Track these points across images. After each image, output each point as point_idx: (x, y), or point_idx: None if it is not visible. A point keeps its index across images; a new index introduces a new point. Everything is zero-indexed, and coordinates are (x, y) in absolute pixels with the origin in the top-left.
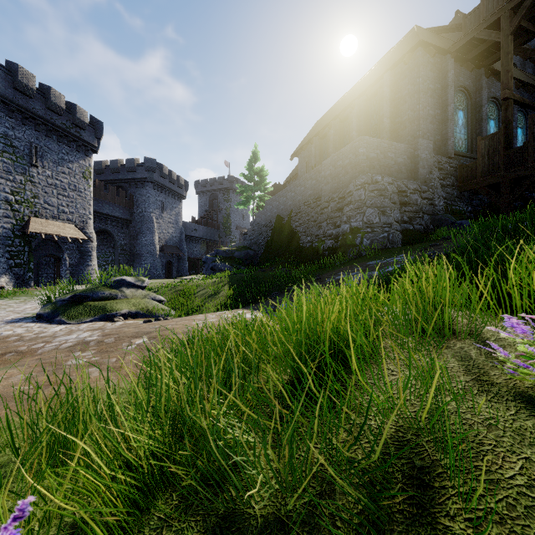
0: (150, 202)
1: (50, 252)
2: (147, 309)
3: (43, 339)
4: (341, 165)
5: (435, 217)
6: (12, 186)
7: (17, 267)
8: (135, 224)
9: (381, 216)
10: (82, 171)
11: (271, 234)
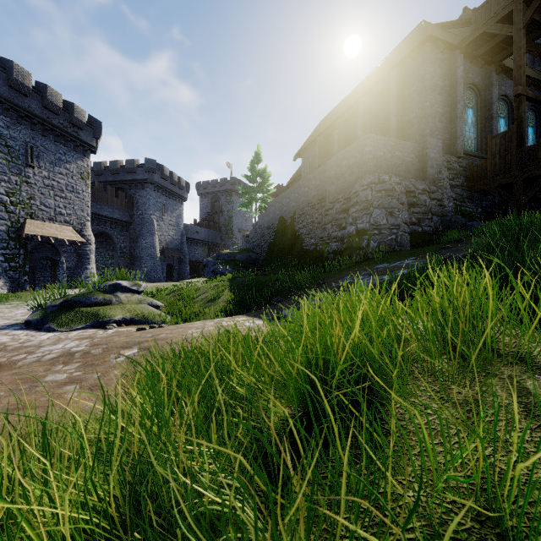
0: (150, 204)
1: (47, 255)
2: (143, 315)
3: (27, 349)
4: (346, 164)
5: (444, 219)
6: (7, 187)
7: (12, 271)
8: (134, 226)
9: (389, 217)
10: (80, 172)
11: (274, 236)
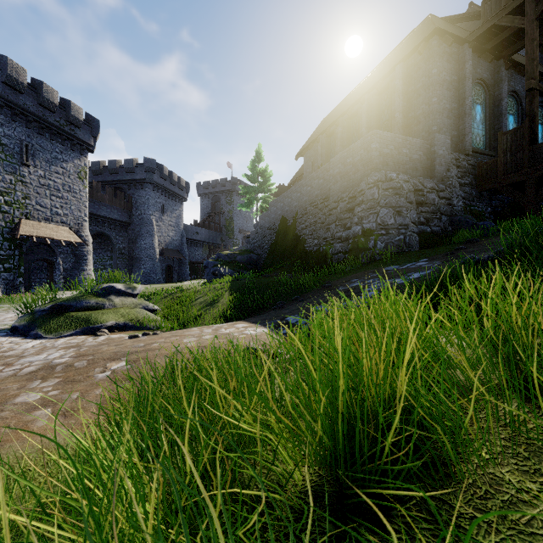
0: (149, 204)
1: (43, 256)
2: (137, 320)
3: (6, 360)
4: (351, 162)
5: (453, 218)
6: (1, 186)
7: (6, 272)
8: (133, 227)
9: (397, 216)
10: (77, 171)
11: (275, 237)
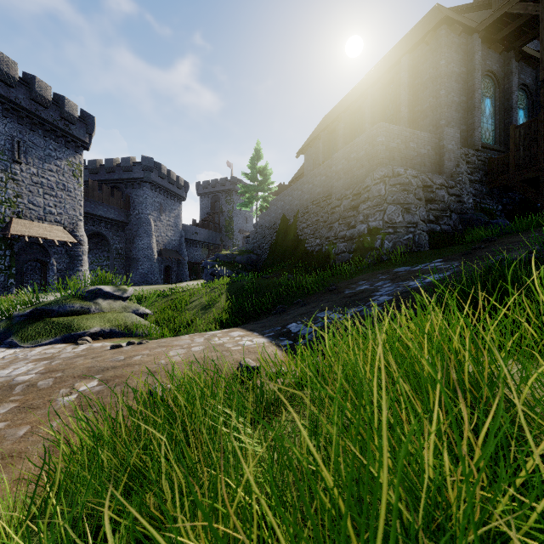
0: (147, 204)
1: (36, 257)
2: (125, 326)
3: None
4: (355, 157)
5: (464, 216)
6: None
7: None
8: (131, 227)
9: (405, 214)
10: (71, 169)
11: (275, 237)
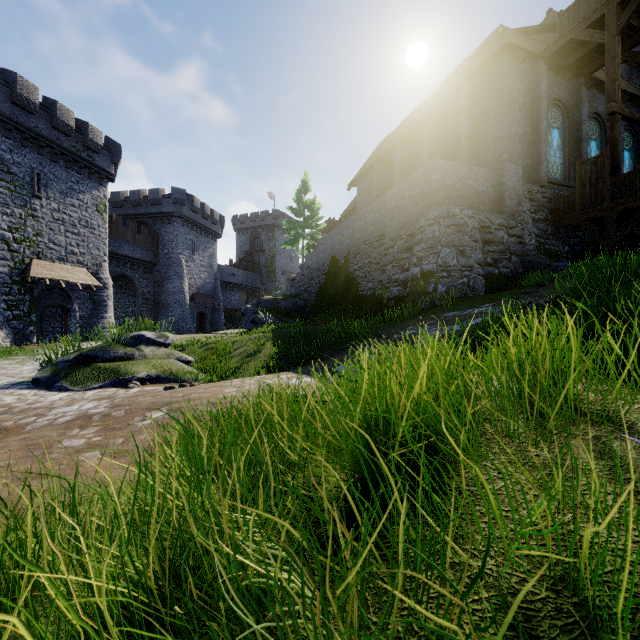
0: (178, 241)
1: (56, 302)
2: (171, 372)
3: (36, 412)
4: (410, 194)
5: (525, 259)
6: (10, 222)
7: (15, 320)
8: (160, 268)
9: (460, 257)
10: (95, 204)
11: (324, 280)
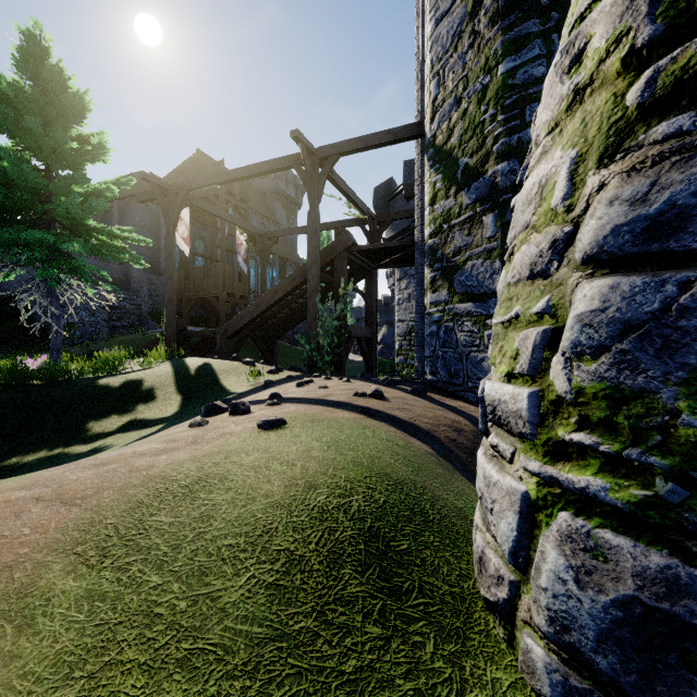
0: None
1: None
2: None
3: None
4: None
5: (140, 318)
6: None
7: None
8: None
9: (92, 316)
10: None
11: None
